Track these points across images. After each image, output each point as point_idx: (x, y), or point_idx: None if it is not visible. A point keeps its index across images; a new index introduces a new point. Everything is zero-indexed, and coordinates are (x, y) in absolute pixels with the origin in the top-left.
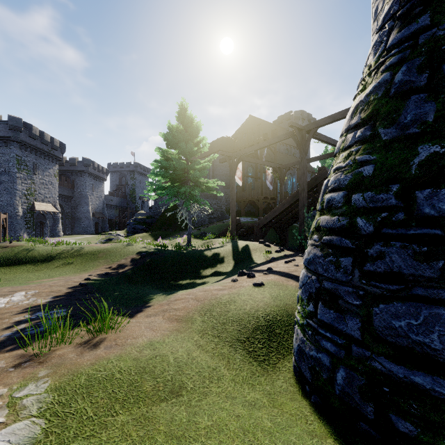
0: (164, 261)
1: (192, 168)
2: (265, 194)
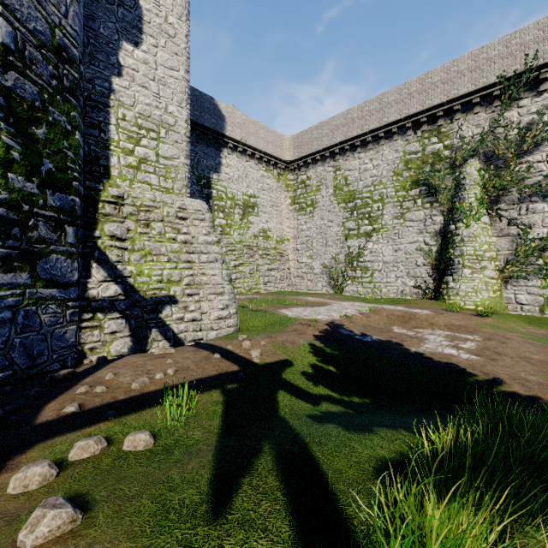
0: None
1: None
2: None
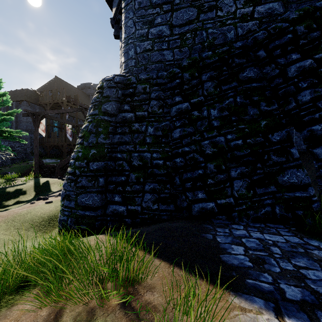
0: None
1: None
2: (68, 141)
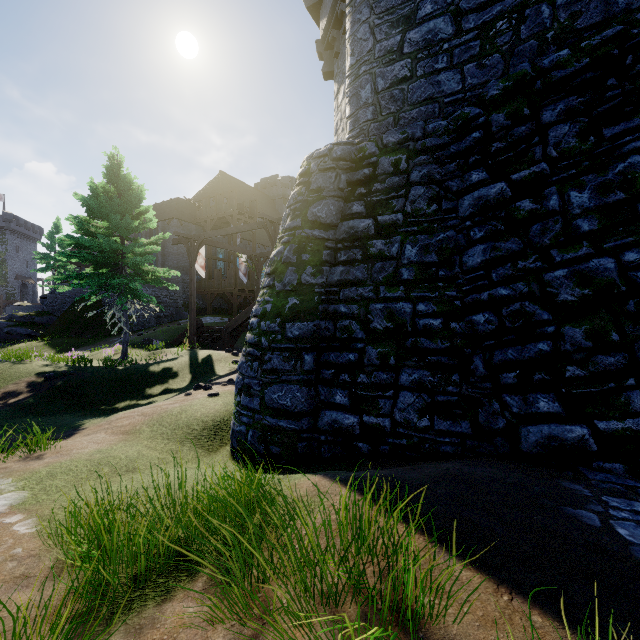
0: (88, 382)
1: (131, 251)
2: (240, 285)
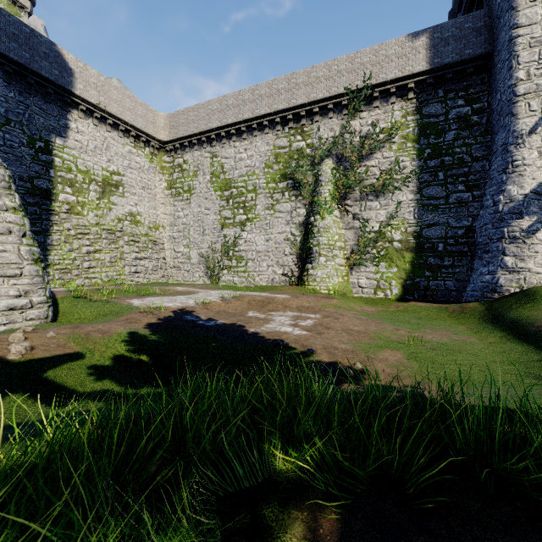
0: None
1: None
2: None
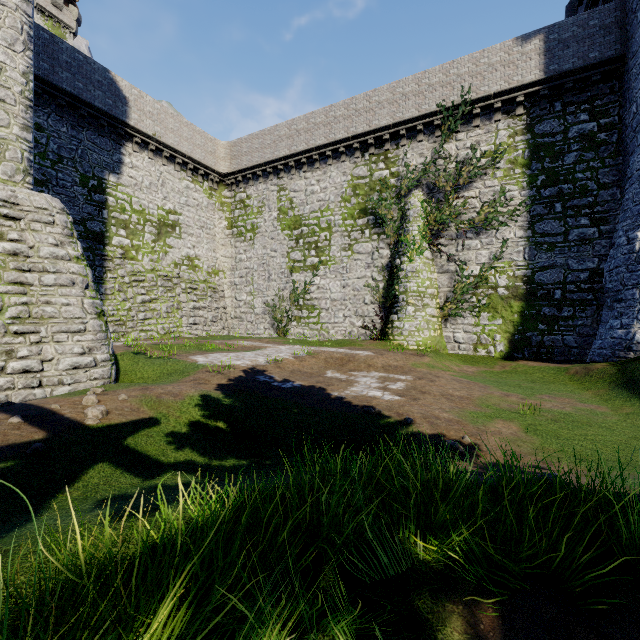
0: None
1: None
2: None
